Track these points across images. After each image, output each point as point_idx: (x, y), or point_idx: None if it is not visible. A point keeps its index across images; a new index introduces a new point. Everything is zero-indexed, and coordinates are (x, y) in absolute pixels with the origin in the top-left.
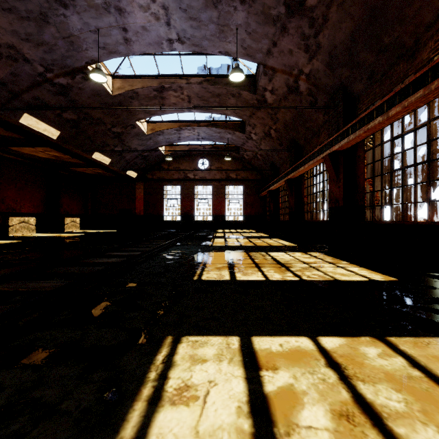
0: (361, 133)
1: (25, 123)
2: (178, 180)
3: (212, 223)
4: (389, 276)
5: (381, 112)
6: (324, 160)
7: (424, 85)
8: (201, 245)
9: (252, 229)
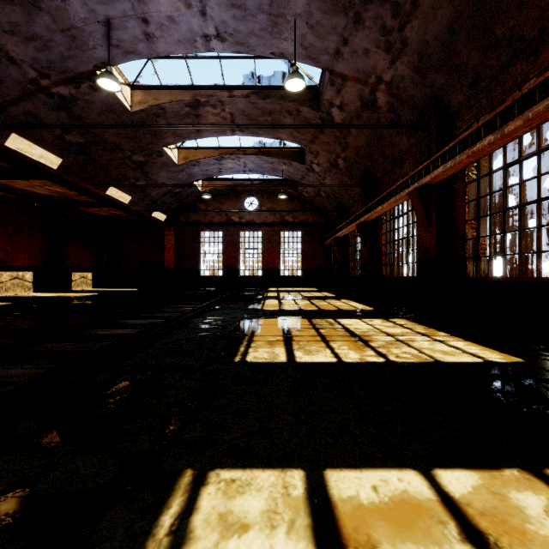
0: (463, 158)
1: (14, 147)
2: (218, 224)
3: (262, 279)
4: (511, 355)
5: (491, 129)
6: (410, 197)
7: None
8: (247, 308)
9: (314, 287)
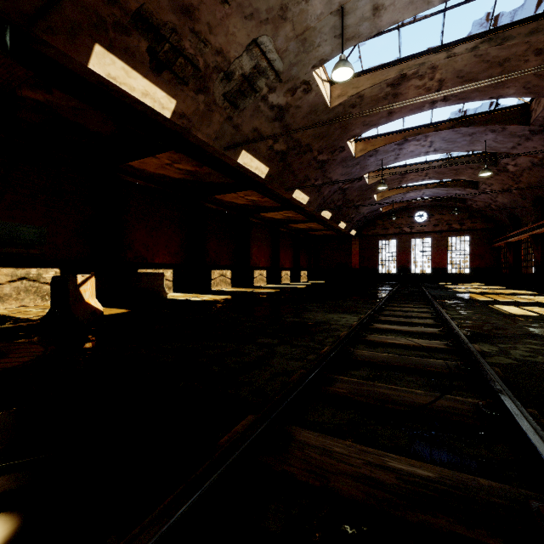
0: None
1: (322, 214)
2: (393, 234)
3: (431, 276)
4: None
5: None
6: None
7: None
8: (449, 291)
9: (482, 283)
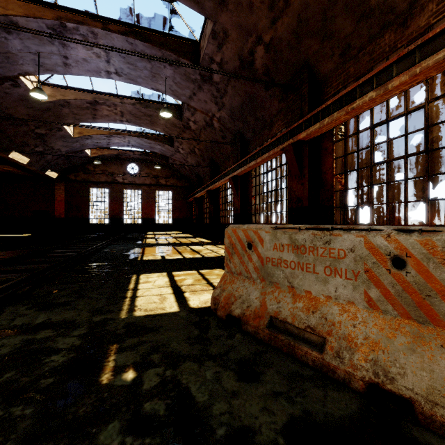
0: (247, 168)
1: None
2: (105, 182)
3: (142, 226)
4: None
5: (254, 158)
6: (229, 181)
7: (269, 150)
8: (135, 243)
9: (181, 231)
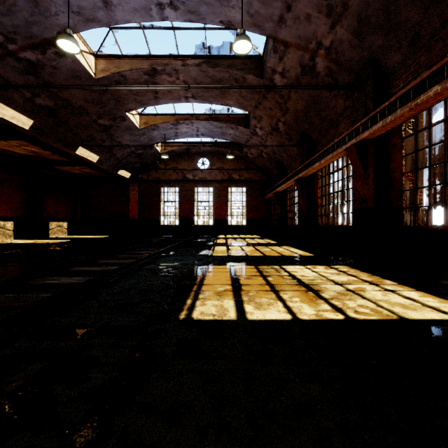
0: (405, 111)
1: None
2: (175, 181)
3: (213, 228)
4: None
5: (438, 80)
6: (347, 152)
7: None
8: (198, 254)
9: (256, 234)
